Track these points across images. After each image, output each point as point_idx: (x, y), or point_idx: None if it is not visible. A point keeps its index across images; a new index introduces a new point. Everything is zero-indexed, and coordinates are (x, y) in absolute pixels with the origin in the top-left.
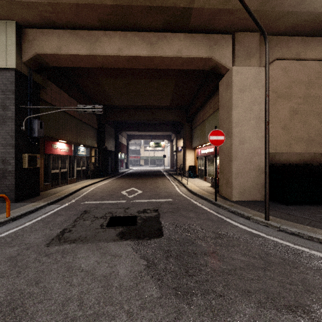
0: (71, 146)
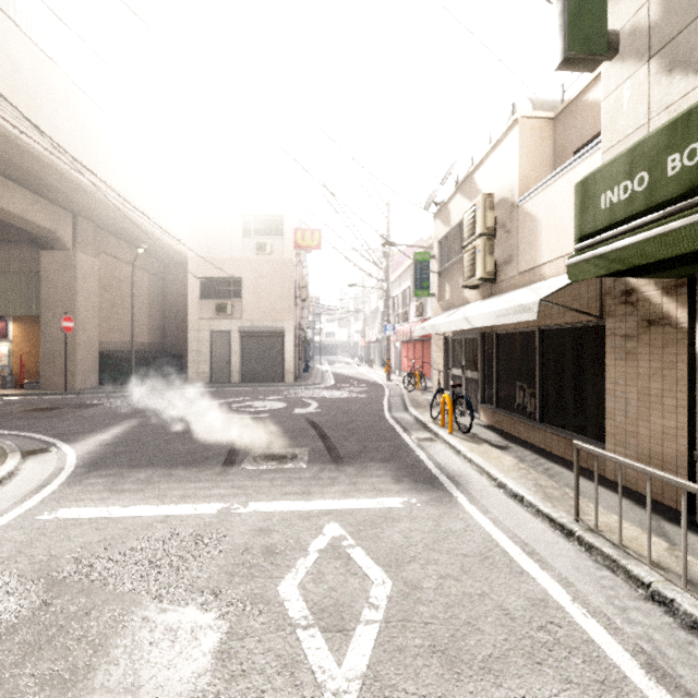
0: None
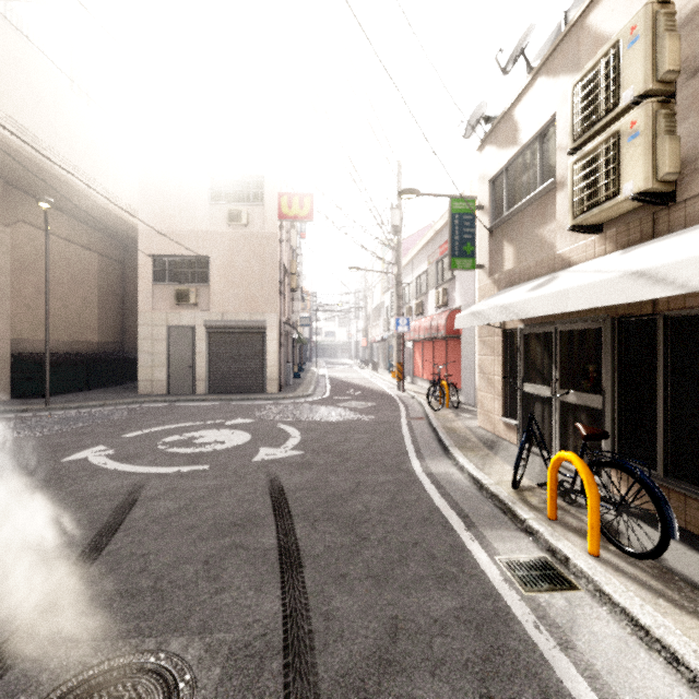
0: None
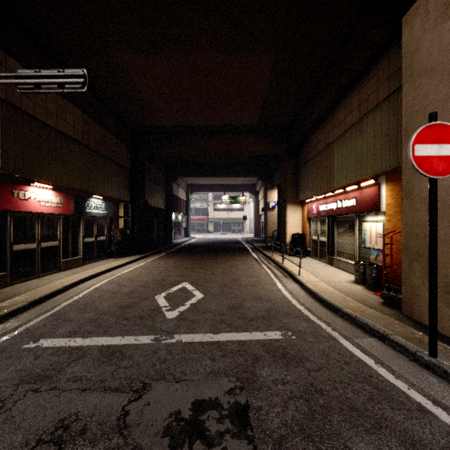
0: (68, 196)
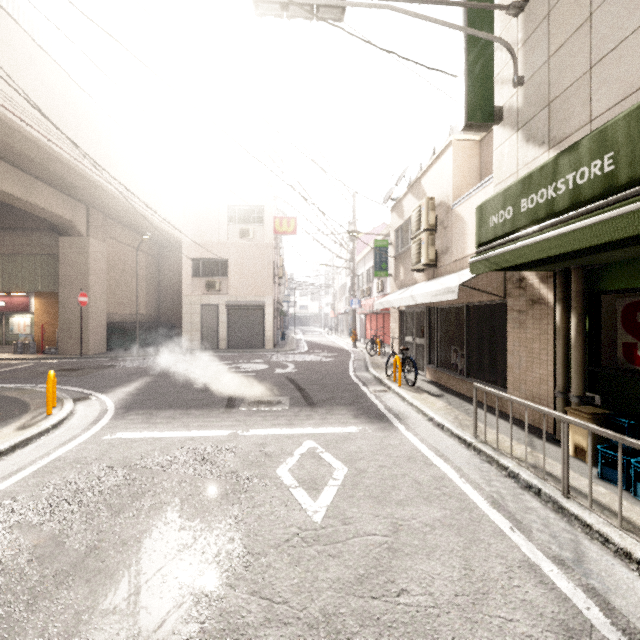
0: None
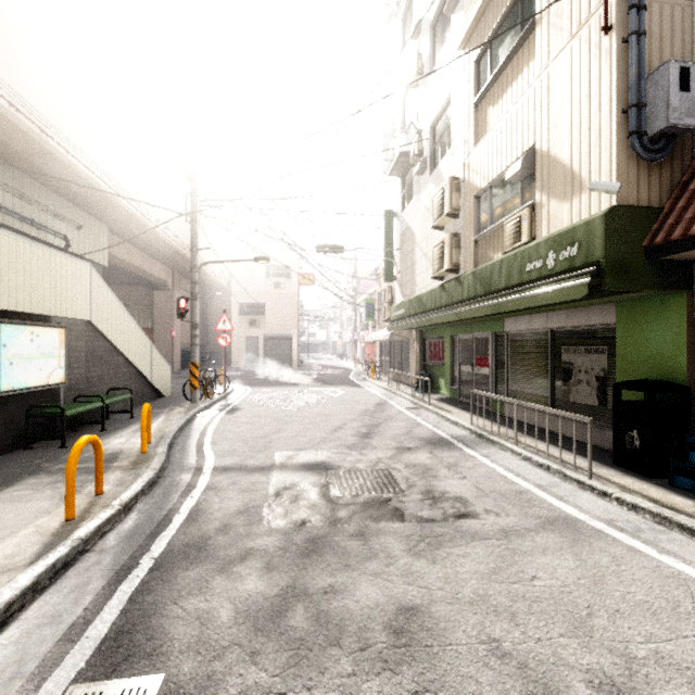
0: None
